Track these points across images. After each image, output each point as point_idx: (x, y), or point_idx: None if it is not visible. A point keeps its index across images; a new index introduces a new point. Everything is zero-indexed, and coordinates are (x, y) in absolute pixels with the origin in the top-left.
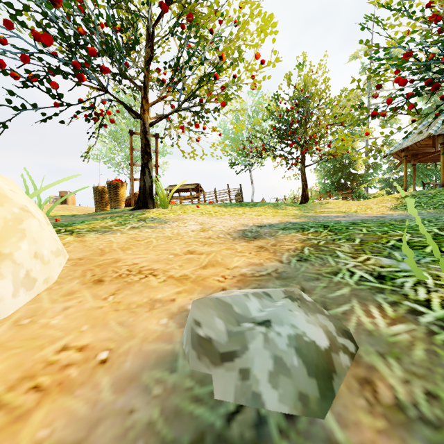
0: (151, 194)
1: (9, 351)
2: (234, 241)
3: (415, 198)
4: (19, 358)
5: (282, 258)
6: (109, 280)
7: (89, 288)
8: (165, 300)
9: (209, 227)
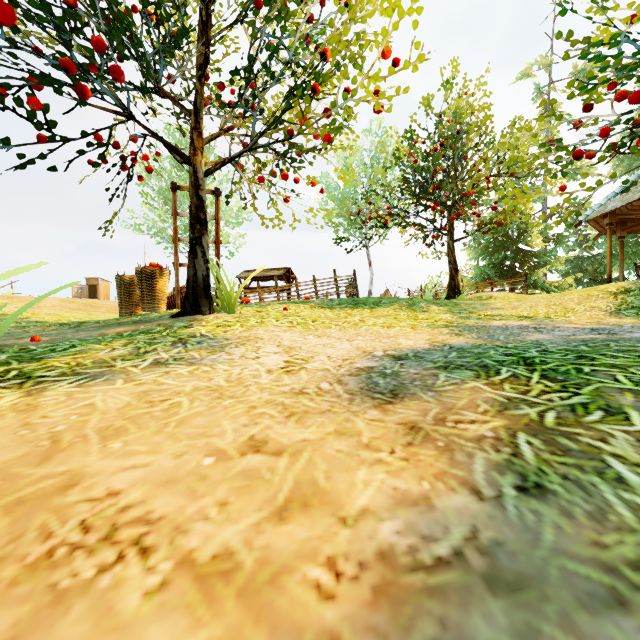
0: (207, 290)
1: None
2: (351, 403)
3: None
4: None
5: (473, 475)
6: (6, 582)
7: None
8: None
9: (301, 359)
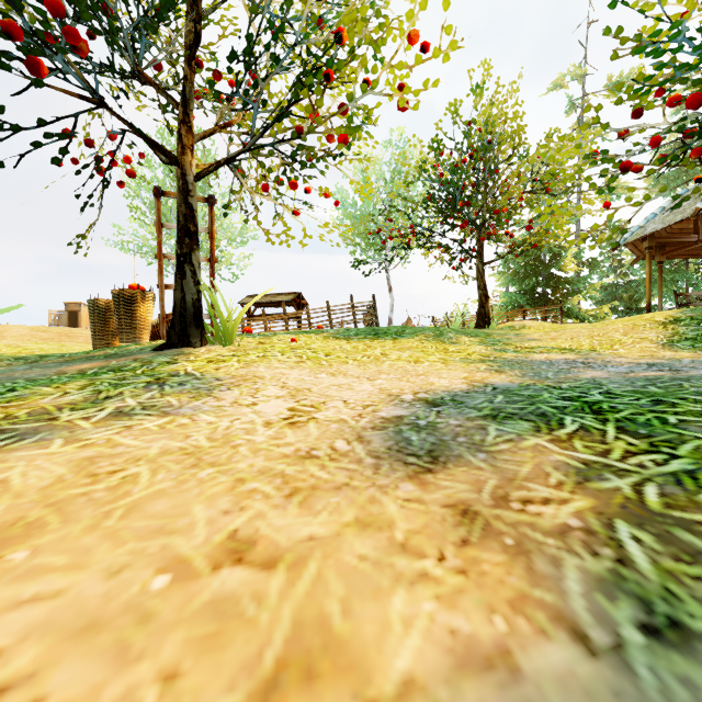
0: (198, 317)
1: None
2: (377, 473)
3: (700, 323)
4: None
5: (568, 601)
6: None
7: None
8: None
9: (310, 406)
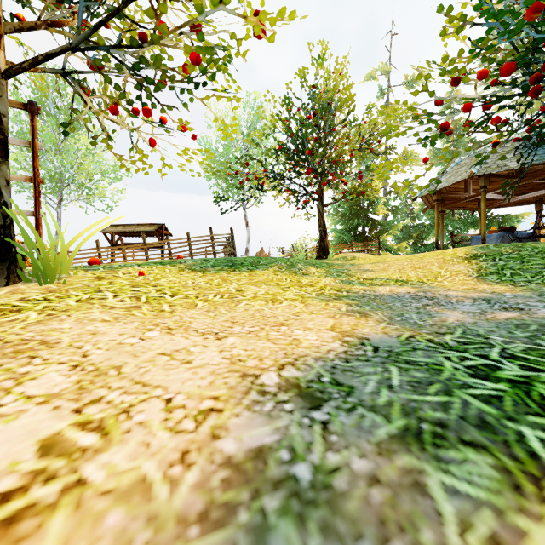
0: (3, 248)
1: None
2: None
3: (495, 259)
4: None
5: None
6: None
7: None
8: None
9: (95, 426)
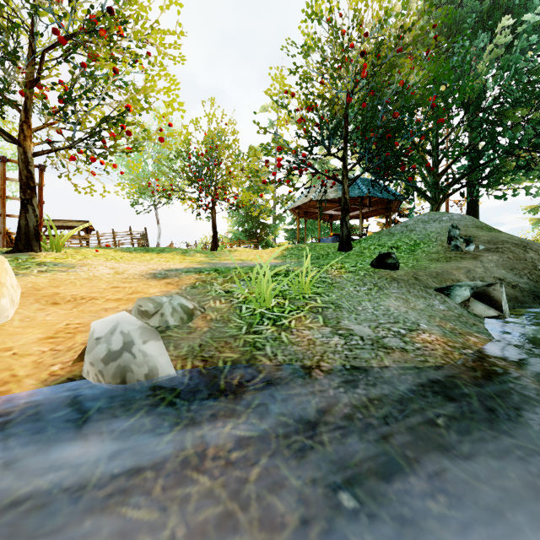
0: (37, 235)
1: (36, 327)
2: (148, 280)
3: (291, 250)
4: (46, 328)
5: (182, 288)
6: (63, 303)
7: (52, 306)
8: (113, 308)
9: (122, 271)
